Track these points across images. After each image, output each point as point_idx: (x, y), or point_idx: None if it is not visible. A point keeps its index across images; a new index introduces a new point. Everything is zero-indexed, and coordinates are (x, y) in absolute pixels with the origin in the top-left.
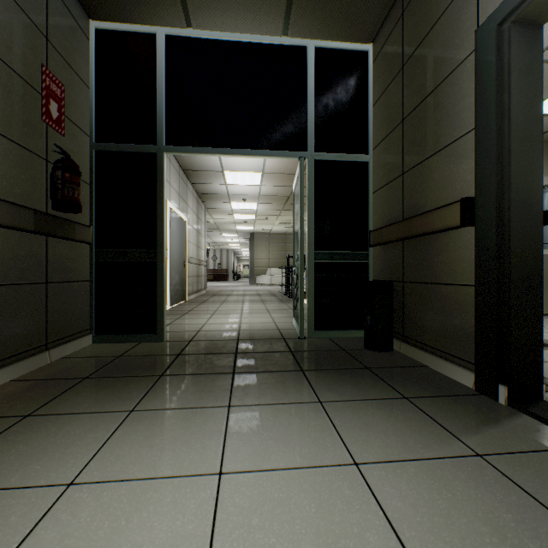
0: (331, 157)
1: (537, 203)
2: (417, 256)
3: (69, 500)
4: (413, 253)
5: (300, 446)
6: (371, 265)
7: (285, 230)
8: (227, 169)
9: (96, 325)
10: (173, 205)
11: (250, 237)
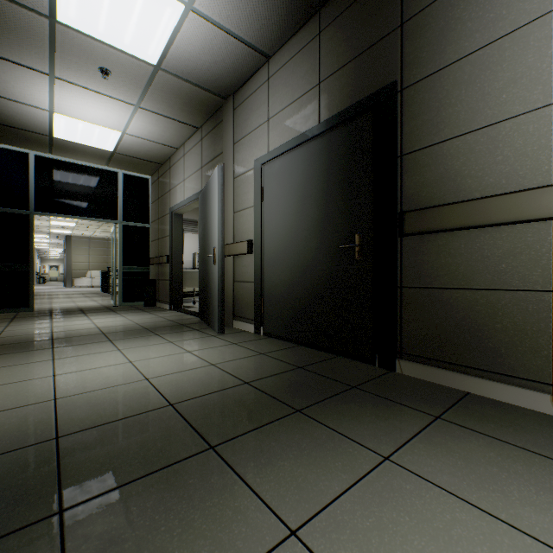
0: (131, 224)
1: (181, 259)
2: (162, 270)
3: (55, 323)
4: (161, 269)
5: (111, 317)
6: (151, 273)
7: (108, 236)
8: None
9: None
10: None
11: (67, 240)
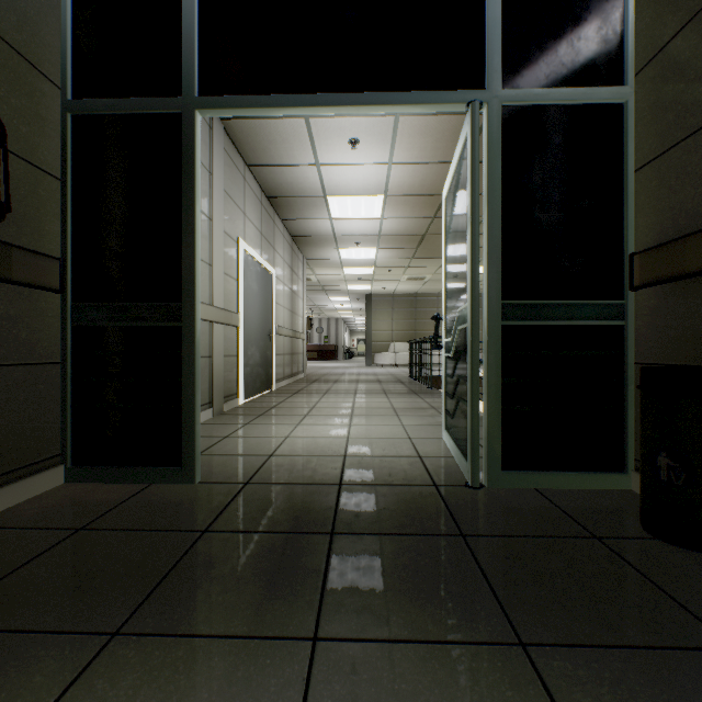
0: (540, 96)
1: None
2: None
3: None
4: None
5: None
6: (631, 329)
7: (415, 290)
8: (331, 193)
9: (73, 447)
10: (250, 247)
11: (366, 301)
